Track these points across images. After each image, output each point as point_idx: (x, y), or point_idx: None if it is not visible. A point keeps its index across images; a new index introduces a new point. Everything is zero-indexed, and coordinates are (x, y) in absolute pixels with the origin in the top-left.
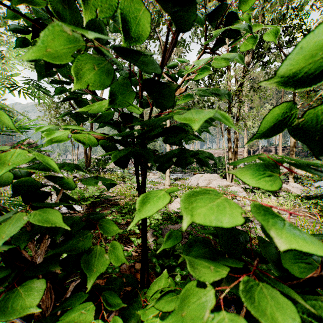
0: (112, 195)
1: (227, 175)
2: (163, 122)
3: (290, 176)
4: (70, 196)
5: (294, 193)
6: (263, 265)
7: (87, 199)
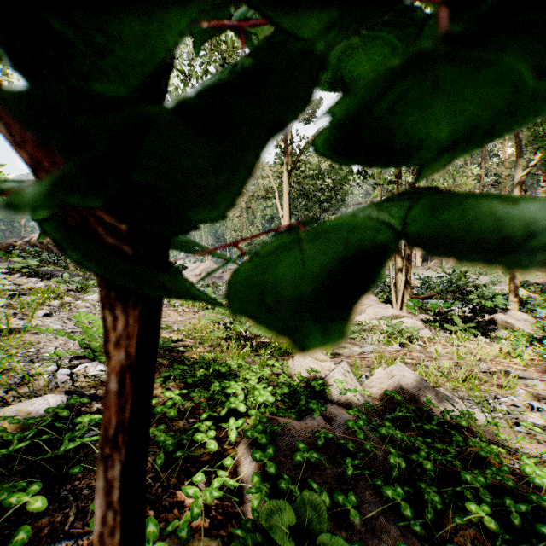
0: (179, 336)
1: (393, 298)
2: (277, 203)
3: (511, 300)
4: None
5: (521, 330)
6: None
7: None
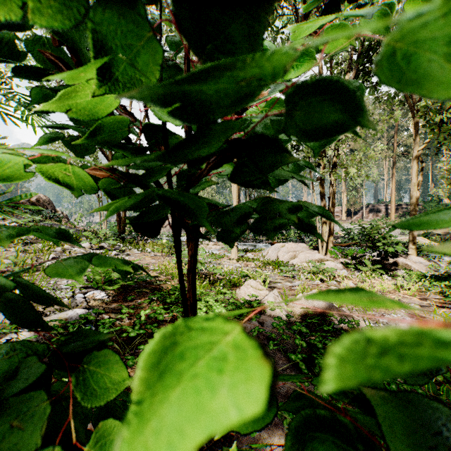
0: (154, 274)
1: (319, 245)
2: None
3: (411, 247)
4: (46, 291)
5: (417, 270)
6: None
7: (115, 281)
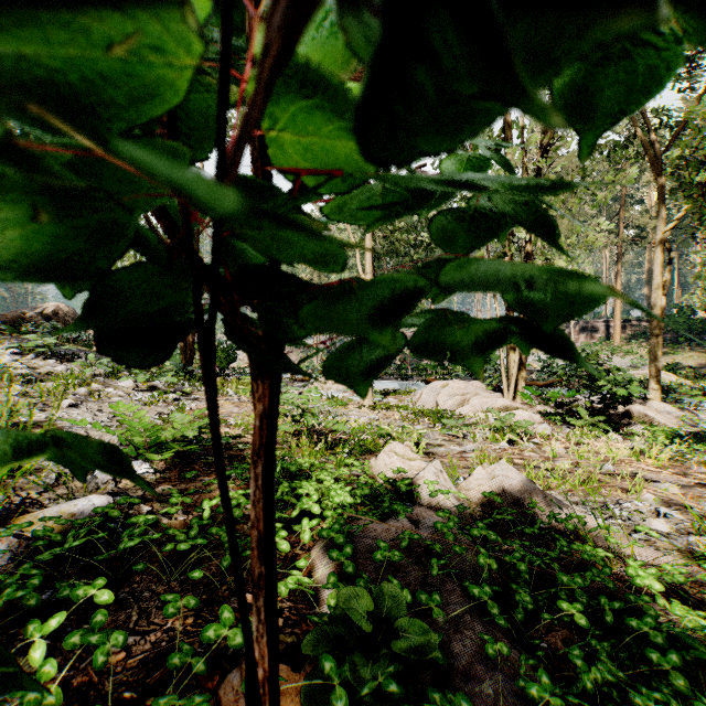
0: (236, 431)
1: (504, 385)
2: (358, 264)
3: (652, 387)
4: None
5: (663, 425)
6: (675, 675)
7: (166, 446)
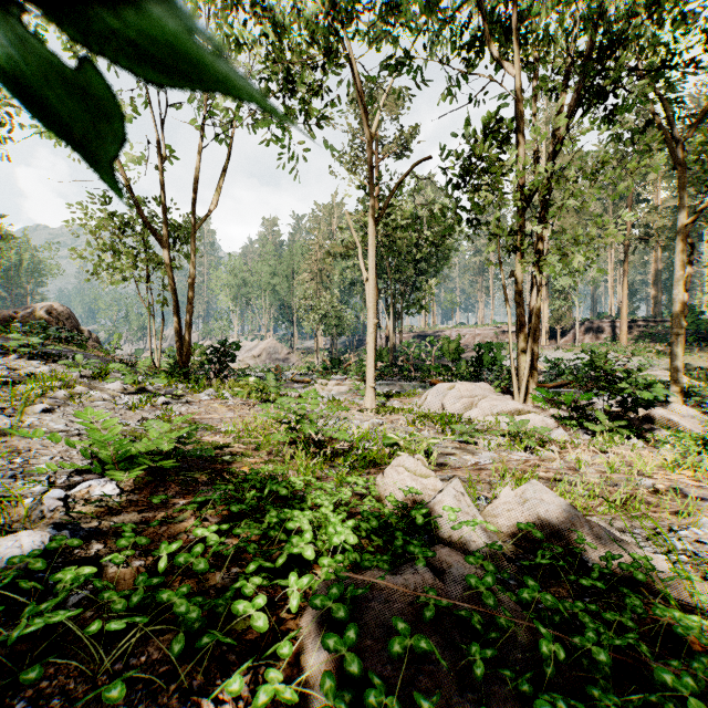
0: (226, 439)
1: (514, 387)
2: (360, 261)
3: (673, 390)
4: None
5: (688, 431)
6: None
7: (136, 461)
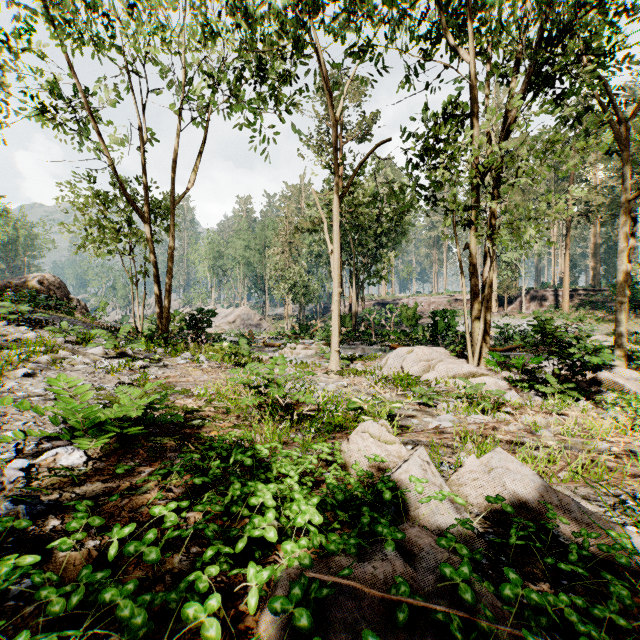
0: (198, 402)
1: (469, 351)
2: (326, 234)
3: (617, 354)
4: None
5: (633, 393)
6: None
7: (104, 428)
